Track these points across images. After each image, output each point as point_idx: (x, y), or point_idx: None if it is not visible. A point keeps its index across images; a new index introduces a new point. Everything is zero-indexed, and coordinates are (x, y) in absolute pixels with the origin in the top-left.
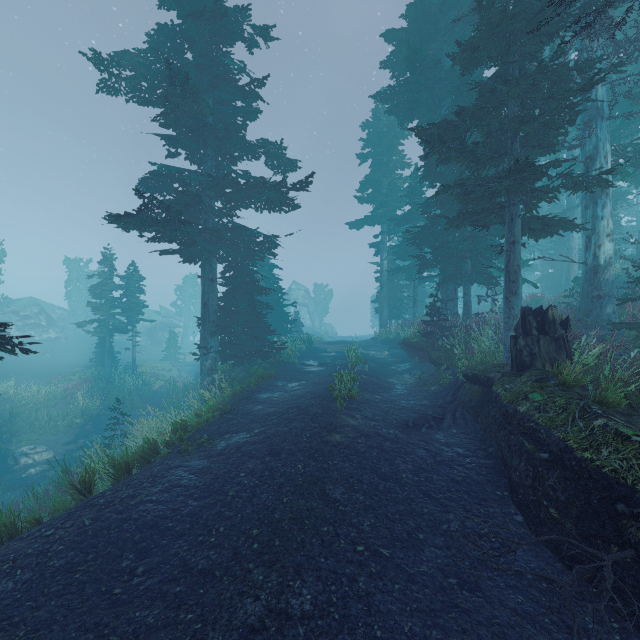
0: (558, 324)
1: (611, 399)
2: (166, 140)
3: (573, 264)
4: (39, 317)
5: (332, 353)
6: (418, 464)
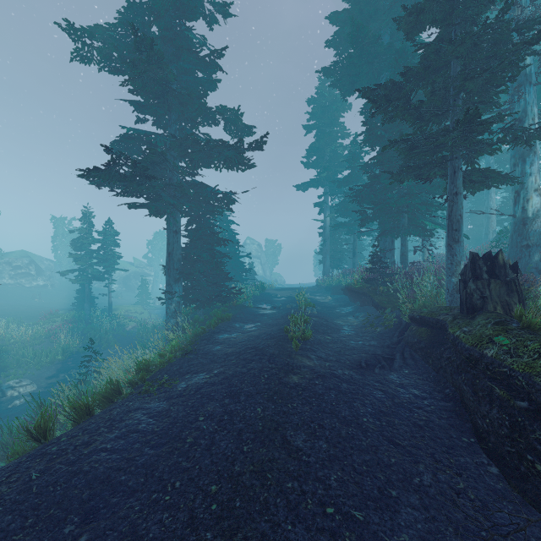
0: (509, 268)
1: None
2: (135, 106)
3: (491, 220)
4: (29, 267)
5: (282, 298)
6: (377, 407)
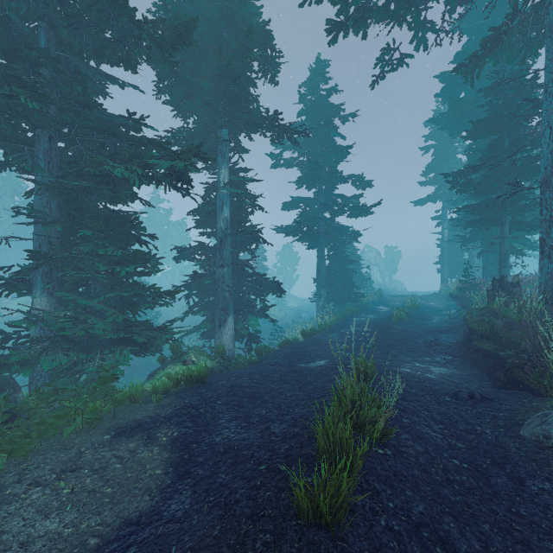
0: (509, 284)
1: (508, 315)
2: (298, 183)
3: None
4: None
5: (397, 303)
6: (426, 340)
